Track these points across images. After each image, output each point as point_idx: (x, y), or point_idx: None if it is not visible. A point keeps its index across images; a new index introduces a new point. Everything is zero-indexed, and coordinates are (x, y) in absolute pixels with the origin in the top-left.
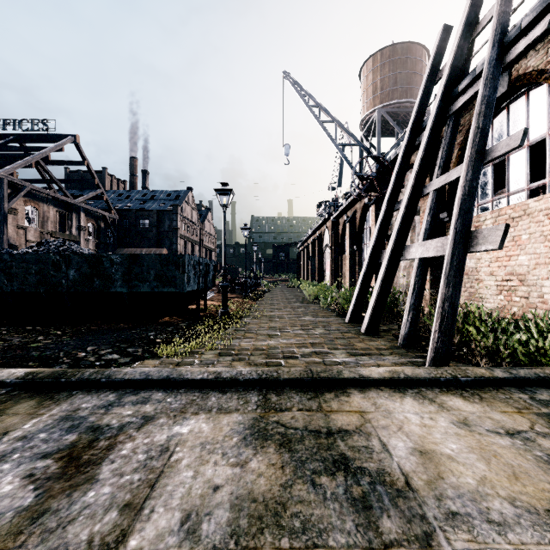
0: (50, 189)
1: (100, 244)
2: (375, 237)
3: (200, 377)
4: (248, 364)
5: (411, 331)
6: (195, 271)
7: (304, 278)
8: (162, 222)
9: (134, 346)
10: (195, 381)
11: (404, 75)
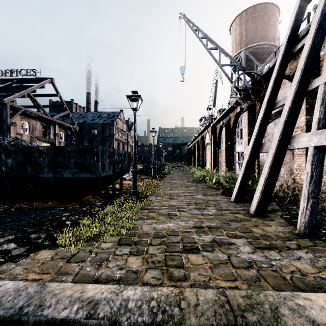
0: (38, 111)
1: (67, 144)
2: (256, 132)
3: (64, 315)
4: (145, 263)
5: (312, 219)
6: (110, 160)
7: (192, 165)
8: (105, 130)
9: (39, 231)
10: (56, 322)
11: (262, 25)
